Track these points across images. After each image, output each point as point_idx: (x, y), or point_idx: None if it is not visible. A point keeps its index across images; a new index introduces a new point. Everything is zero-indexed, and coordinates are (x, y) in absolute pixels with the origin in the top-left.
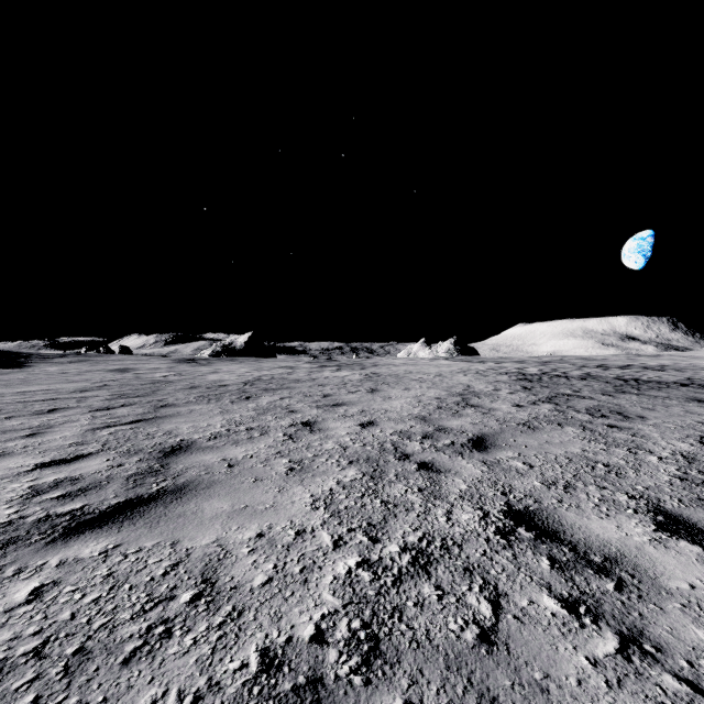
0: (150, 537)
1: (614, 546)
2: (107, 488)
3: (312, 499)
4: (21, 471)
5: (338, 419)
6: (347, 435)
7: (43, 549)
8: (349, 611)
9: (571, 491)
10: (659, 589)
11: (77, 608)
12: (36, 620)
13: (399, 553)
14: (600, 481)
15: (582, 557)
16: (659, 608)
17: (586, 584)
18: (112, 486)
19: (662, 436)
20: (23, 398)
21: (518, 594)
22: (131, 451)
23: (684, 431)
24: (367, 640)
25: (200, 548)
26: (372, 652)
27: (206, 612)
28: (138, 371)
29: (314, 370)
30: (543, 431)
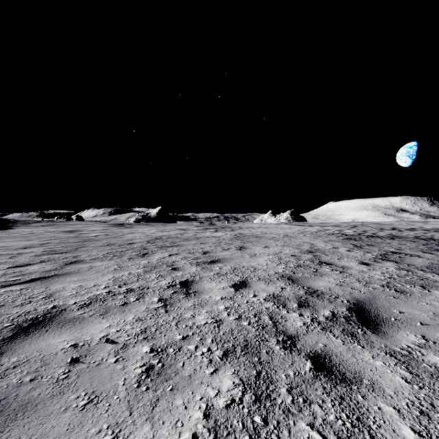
0: None
1: None
2: None
3: None
4: None
5: (213, 278)
6: (221, 300)
7: None
8: None
9: None
10: None
11: None
12: None
13: None
14: None
15: None
16: None
17: None
18: None
19: None
20: None
21: None
22: None
23: None
24: None
25: None
26: None
27: None
28: (81, 232)
29: (199, 231)
30: (416, 297)
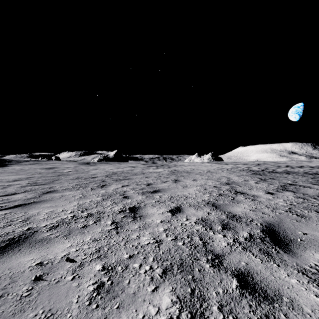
0: None
1: None
2: None
3: None
4: None
5: (154, 205)
6: (160, 223)
7: None
8: None
9: None
10: None
11: None
12: None
13: None
14: None
15: None
16: None
17: None
18: None
19: None
20: None
21: None
22: None
23: None
24: None
25: None
26: None
27: None
28: (58, 168)
29: (144, 168)
30: (314, 220)
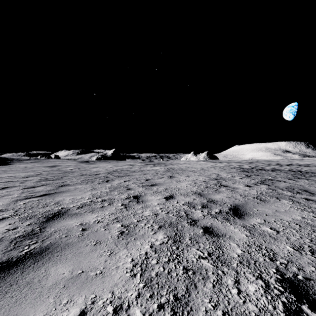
0: None
1: None
2: None
3: (132, 265)
4: None
5: (153, 194)
6: (157, 205)
7: None
8: None
9: None
10: None
11: None
12: None
13: None
14: None
15: None
16: None
17: None
18: None
19: None
20: None
21: None
22: (28, 217)
23: None
24: None
25: None
26: None
27: None
28: (60, 166)
29: (142, 166)
30: (270, 203)
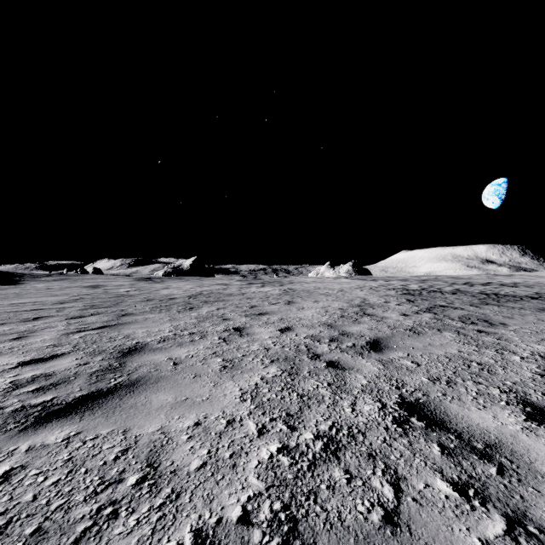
0: (105, 425)
1: (492, 434)
2: (74, 383)
3: (241, 393)
4: (6, 368)
5: (262, 325)
6: (269, 338)
7: (16, 436)
8: (271, 493)
9: (452, 385)
10: (535, 473)
11: (39, 491)
12: (3, 502)
13: (313, 440)
14: (475, 377)
15: (467, 444)
16: (537, 491)
17: (473, 469)
18: (78, 381)
19: (522, 339)
20: (15, 309)
21: (415, 478)
22: (96, 352)
23: (539, 336)
24: (287, 521)
25: (147, 435)
26: (291, 533)
27: (148, 494)
28: (106, 287)
29: (243, 286)
30: (426, 335)
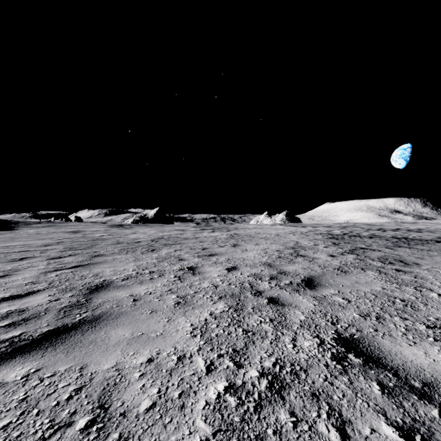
0: (64, 362)
1: (427, 371)
2: (43, 318)
3: (192, 328)
4: None
5: (212, 265)
6: (217, 276)
7: None
8: (218, 439)
9: (382, 321)
10: None
11: None
12: None
13: (258, 378)
14: (401, 313)
15: (404, 382)
16: None
17: (415, 411)
18: (47, 317)
19: (435, 277)
20: (6, 250)
21: (360, 421)
22: (67, 288)
23: None
24: None
25: (102, 372)
26: None
27: (95, 440)
28: (85, 232)
29: (197, 231)
30: (352, 274)
